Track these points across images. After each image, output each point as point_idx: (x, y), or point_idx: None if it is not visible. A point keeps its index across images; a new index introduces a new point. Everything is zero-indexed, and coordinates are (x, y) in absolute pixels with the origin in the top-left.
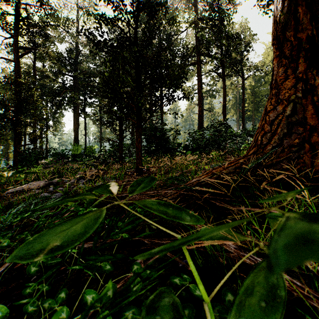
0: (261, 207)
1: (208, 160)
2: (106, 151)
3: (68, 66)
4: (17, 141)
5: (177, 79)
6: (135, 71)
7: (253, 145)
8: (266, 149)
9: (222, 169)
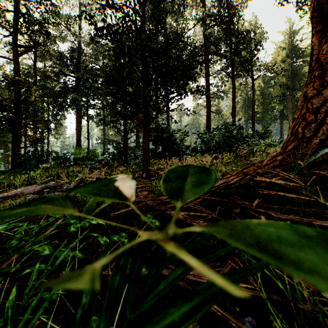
0: (320, 217)
1: (229, 160)
2: (109, 154)
3: (70, 66)
4: (15, 143)
5: (189, 69)
6: (142, 63)
7: (292, 139)
8: (312, 143)
9: (256, 168)
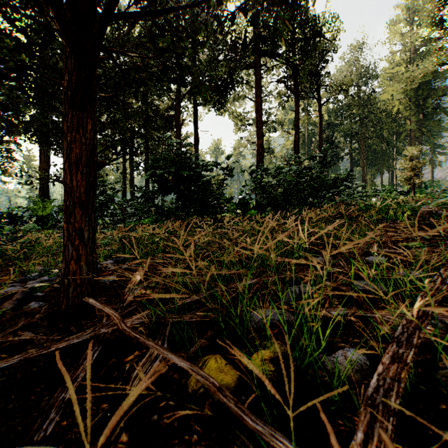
0: None
1: None
2: None
3: None
4: None
5: None
6: None
7: None
8: None
9: None
